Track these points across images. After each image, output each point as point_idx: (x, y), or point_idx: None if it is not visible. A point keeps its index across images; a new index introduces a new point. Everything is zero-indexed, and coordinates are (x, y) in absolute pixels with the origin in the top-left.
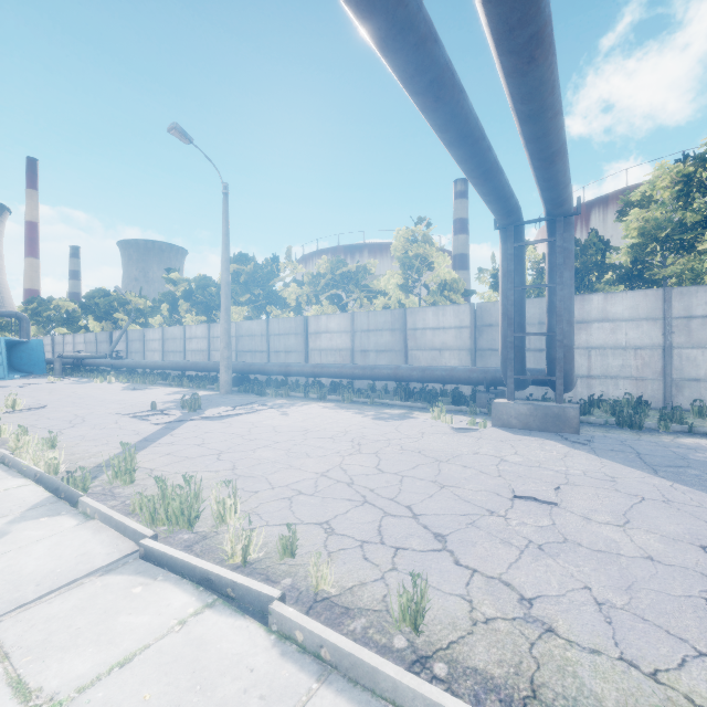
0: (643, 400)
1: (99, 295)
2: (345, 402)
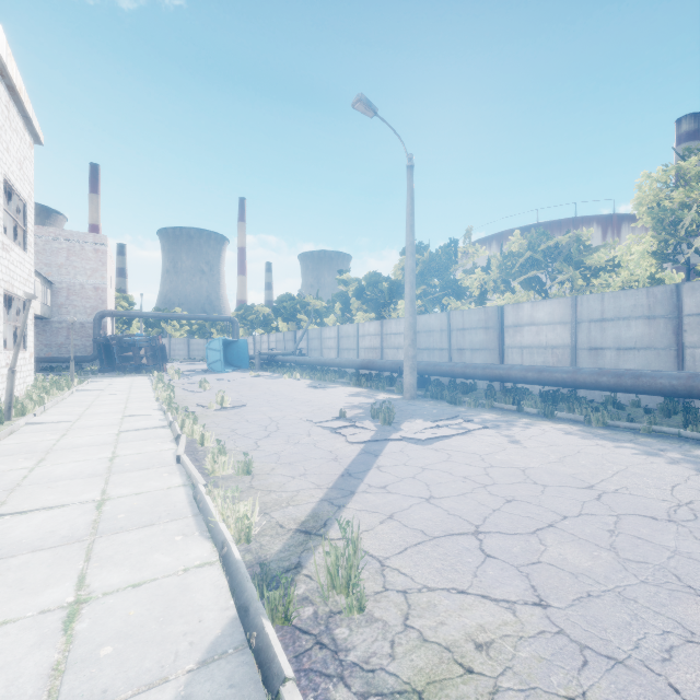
0: None
1: (286, 299)
2: (592, 425)
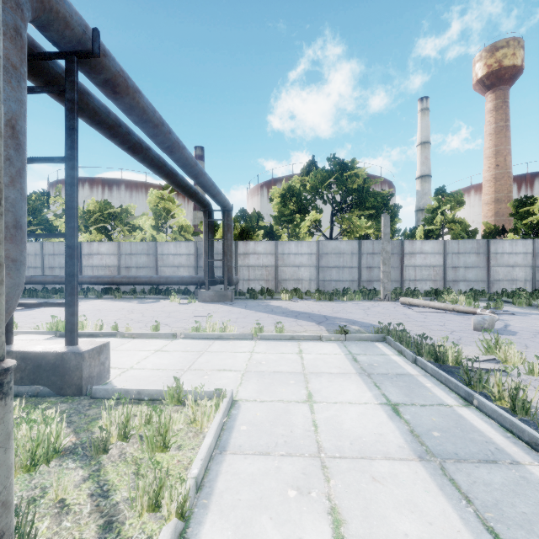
0: (268, 289)
1: None
2: (117, 298)
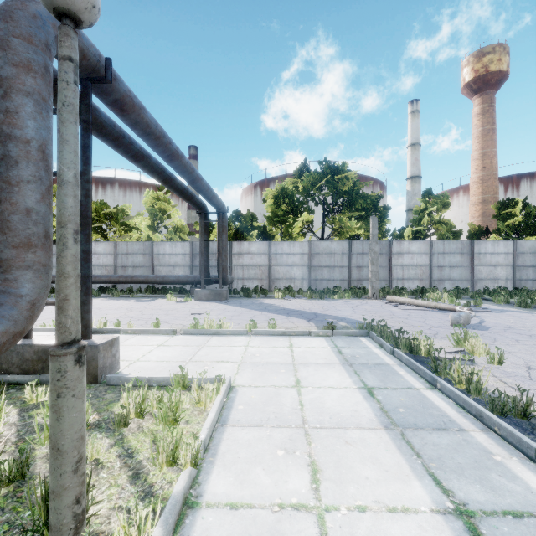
0: (262, 288)
1: None
2: (114, 297)
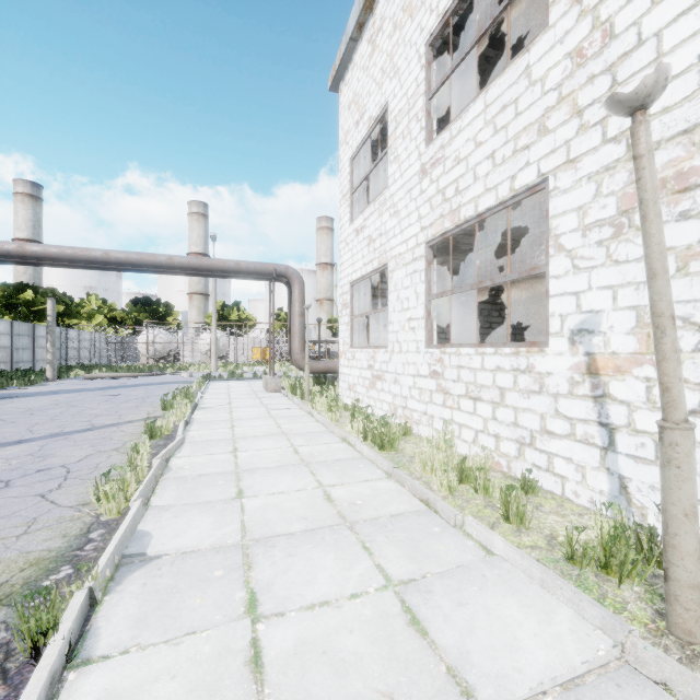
0: None
1: None
2: None
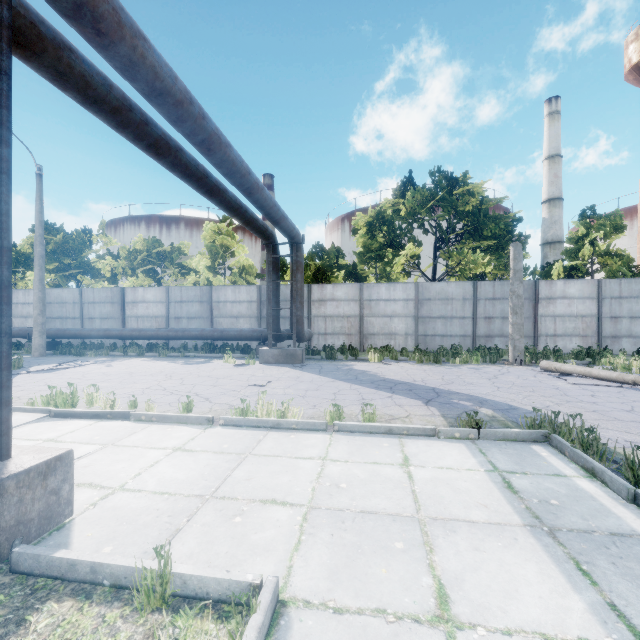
0: (351, 346)
1: None
2: (161, 357)
